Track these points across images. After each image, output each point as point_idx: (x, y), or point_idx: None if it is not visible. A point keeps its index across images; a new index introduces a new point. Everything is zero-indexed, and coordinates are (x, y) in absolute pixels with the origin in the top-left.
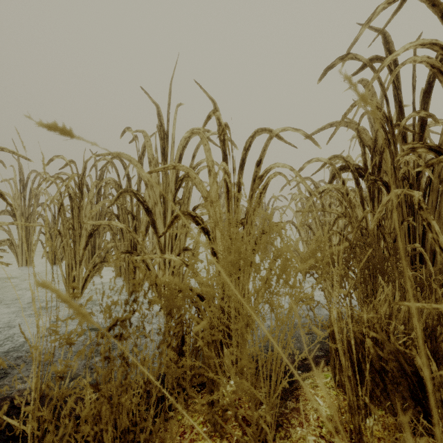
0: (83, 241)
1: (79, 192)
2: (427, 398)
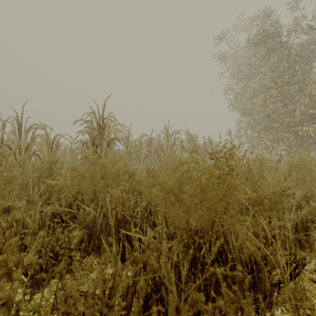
0: None
1: None
2: None
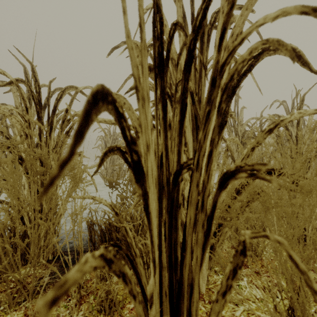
0: None
1: None
2: None
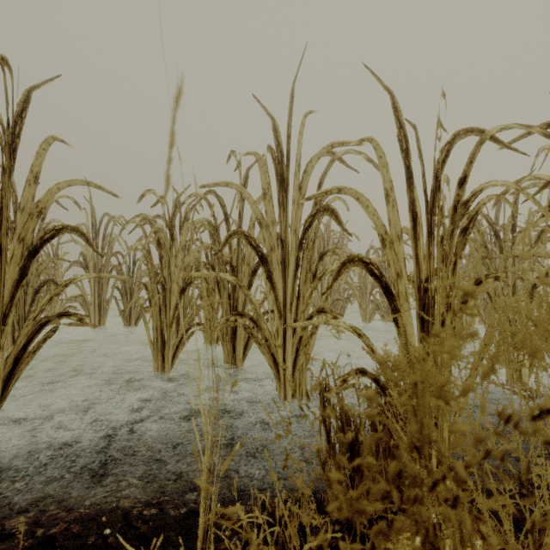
0: (174, 298)
1: (170, 237)
2: None
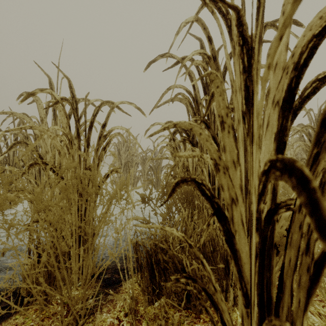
0: None
1: None
2: (188, 284)
